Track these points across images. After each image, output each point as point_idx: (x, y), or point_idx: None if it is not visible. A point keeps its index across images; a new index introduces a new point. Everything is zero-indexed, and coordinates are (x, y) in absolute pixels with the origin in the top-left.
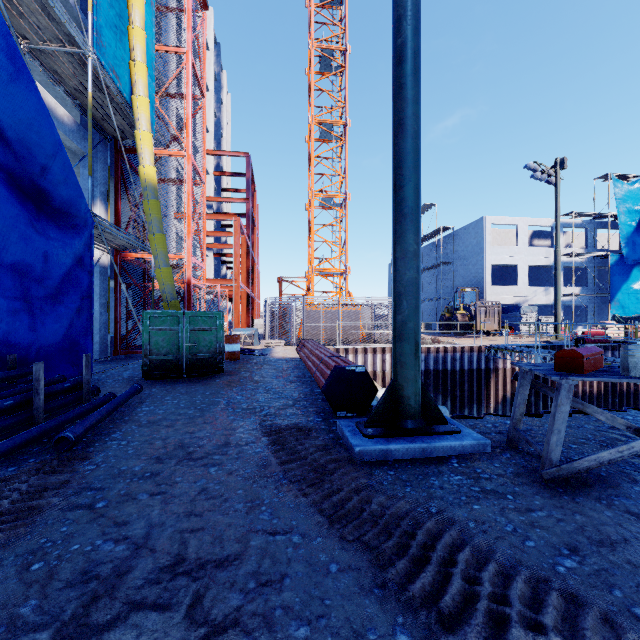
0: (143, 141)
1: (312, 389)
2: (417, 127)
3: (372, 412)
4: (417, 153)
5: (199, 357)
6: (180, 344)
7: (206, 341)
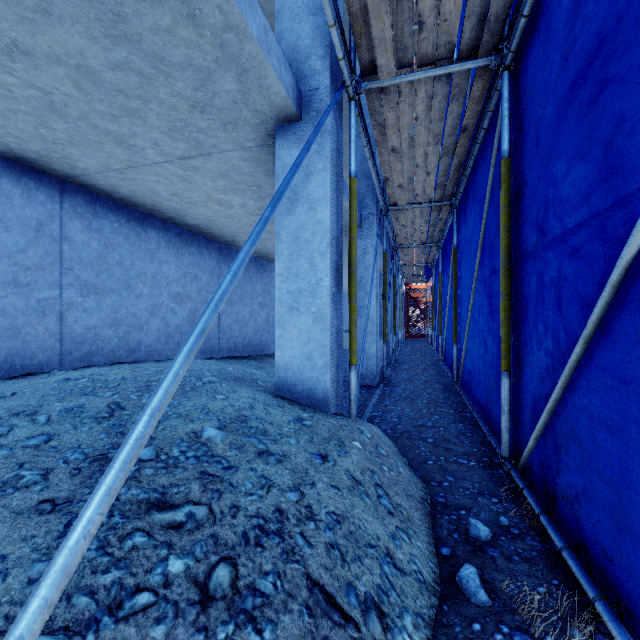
0: None
1: None
2: None
3: None
4: None
5: None
6: None
7: None
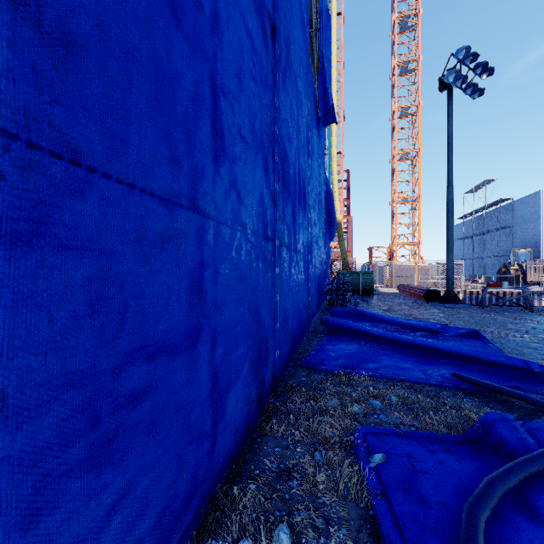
0: (337, 206)
1: (415, 299)
2: (453, 229)
3: (440, 298)
4: (453, 235)
5: (365, 288)
6: (359, 283)
7: (368, 283)
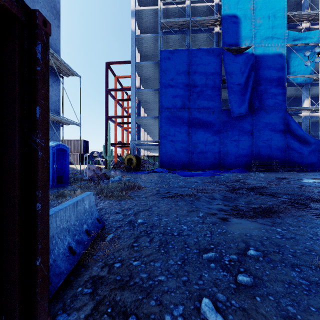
0: None
1: None
2: None
3: None
4: None
5: None
6: None
7: None
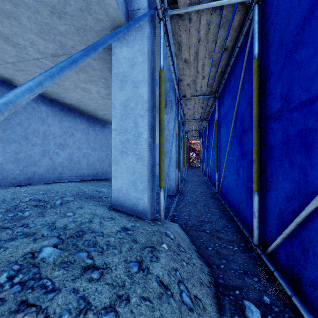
0: None
1: None
2: None
3: None
4: None
5: None
6: None
7: None
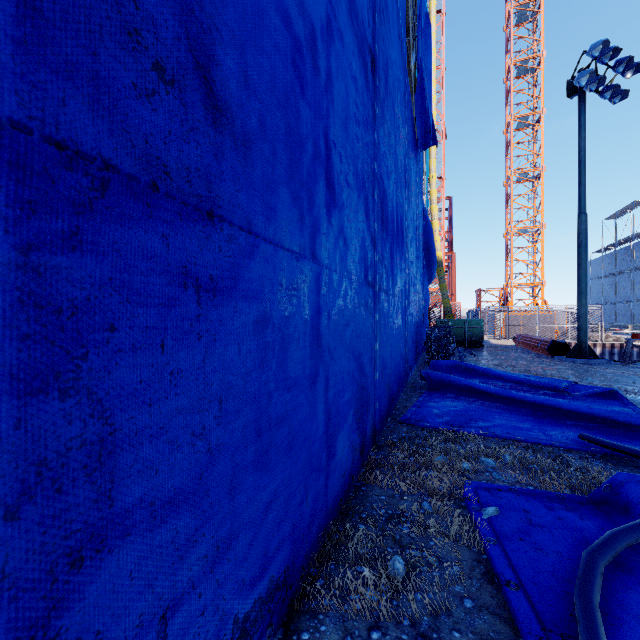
0: (437, 241)
1: (536, 353)
2: (585, 266)
3: (569, 352)
4: (585, 274)
5: (473, 339)
6: (464, 333)
7: (475, 332)
